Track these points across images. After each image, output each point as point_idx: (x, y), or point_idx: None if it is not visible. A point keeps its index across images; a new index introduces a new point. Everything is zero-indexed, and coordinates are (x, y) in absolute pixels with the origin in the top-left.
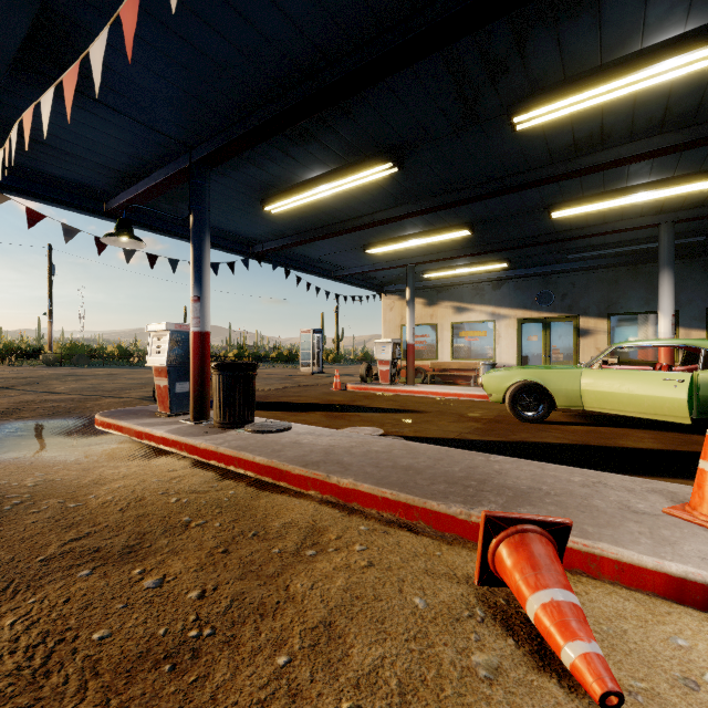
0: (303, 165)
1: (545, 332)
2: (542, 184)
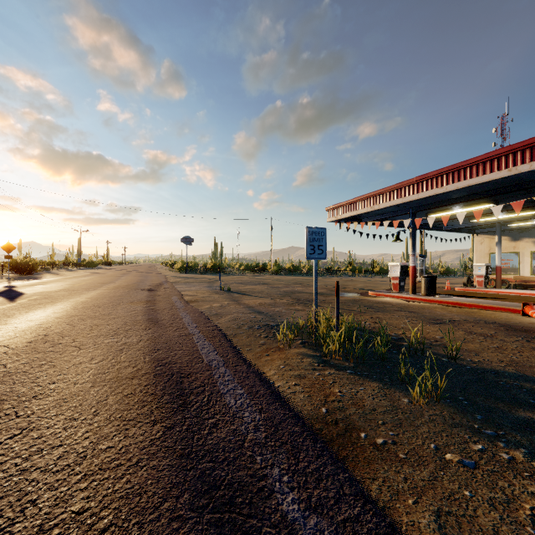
0: (451, 205)
1: None
2: None
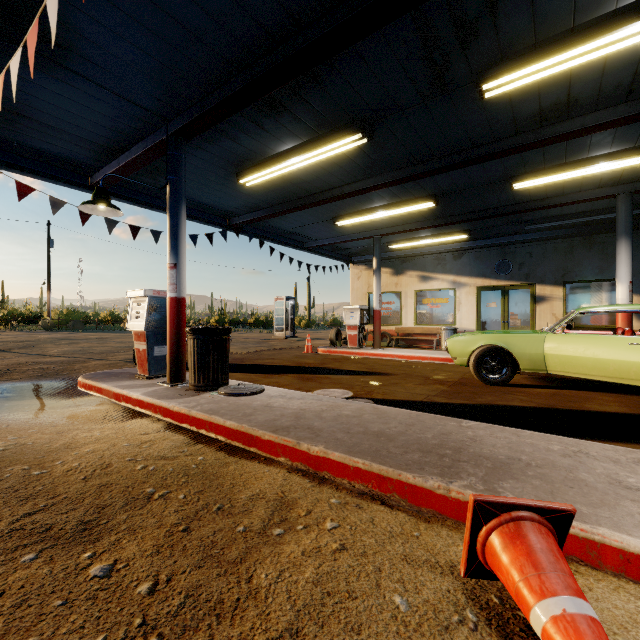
0: (276, 137)
1: (504, 299)
2: (506, 154)
